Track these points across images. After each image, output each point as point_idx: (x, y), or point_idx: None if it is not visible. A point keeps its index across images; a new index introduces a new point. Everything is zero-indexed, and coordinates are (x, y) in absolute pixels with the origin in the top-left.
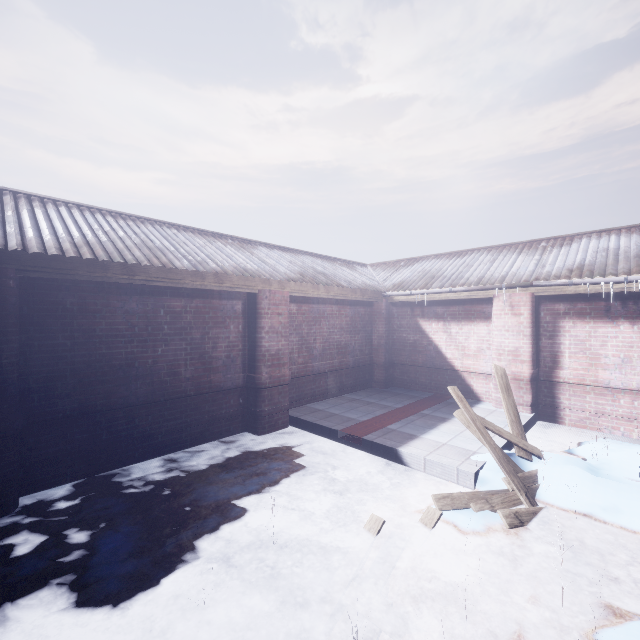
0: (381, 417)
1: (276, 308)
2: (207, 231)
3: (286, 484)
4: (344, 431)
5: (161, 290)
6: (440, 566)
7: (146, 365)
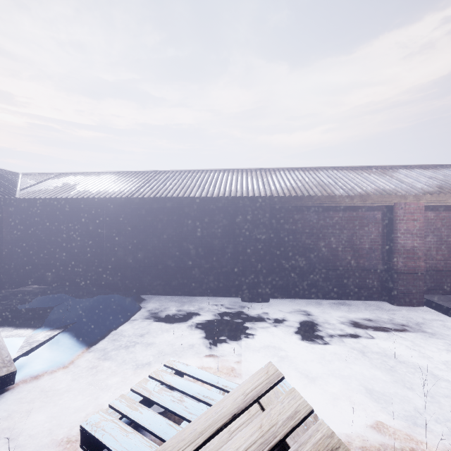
0: None
1: (411, 215)
2: (356, 167)
3: (412, 337)
4: None
5: (327, 208)
6: None
7: (319, 248)
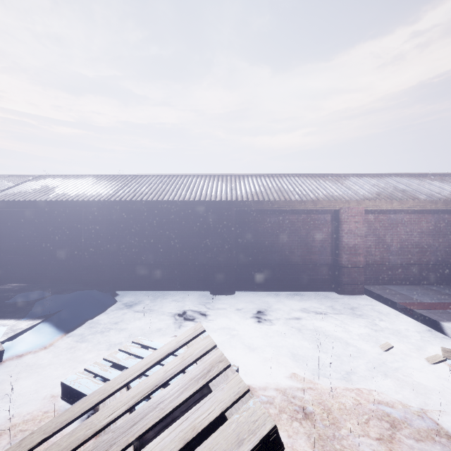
0: (447, 304)
1: (353, 218)
2: (315, 174)
3: (343, 317)
4: (400, 303)
5: (285, 211)
6: (424, 380)
7: (279, 247)
